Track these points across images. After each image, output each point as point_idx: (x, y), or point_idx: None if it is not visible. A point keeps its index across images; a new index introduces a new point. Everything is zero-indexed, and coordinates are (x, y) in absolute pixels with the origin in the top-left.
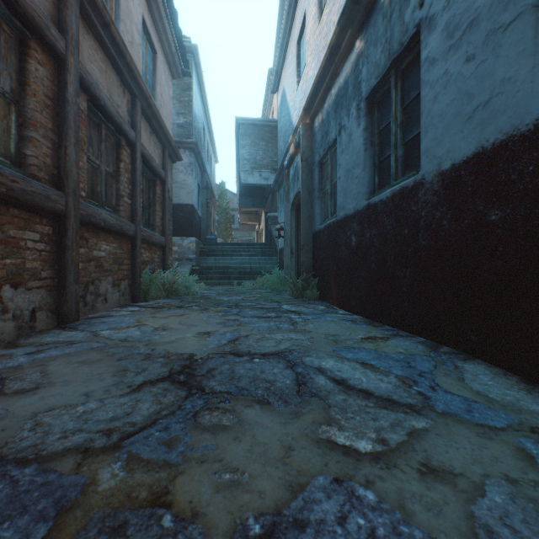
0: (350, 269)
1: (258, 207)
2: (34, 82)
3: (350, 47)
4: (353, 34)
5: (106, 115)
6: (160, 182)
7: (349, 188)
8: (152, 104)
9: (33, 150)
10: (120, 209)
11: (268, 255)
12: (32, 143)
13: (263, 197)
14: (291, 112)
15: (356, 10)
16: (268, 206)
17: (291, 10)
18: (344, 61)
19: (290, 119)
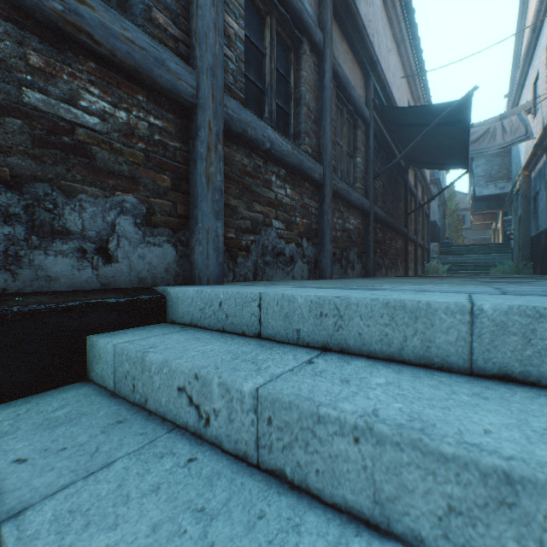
0: (542, 256)
1: (494, 209)
2: (412, 208)
3: (541, 155)
4: (541, 152)
5: (418, 204)
6: (426, 217)
7: (541, 218)
8: (428, 185)
9: (412, 227)
10: (418, 236)
11: (502, 252)
12: (412, 225)
13: (499, 199)
14: (519, 154)
15: (540, 147)
16: (505, 208)
17: (518, 90)
18: (540, 158)
19: (518, 157)
